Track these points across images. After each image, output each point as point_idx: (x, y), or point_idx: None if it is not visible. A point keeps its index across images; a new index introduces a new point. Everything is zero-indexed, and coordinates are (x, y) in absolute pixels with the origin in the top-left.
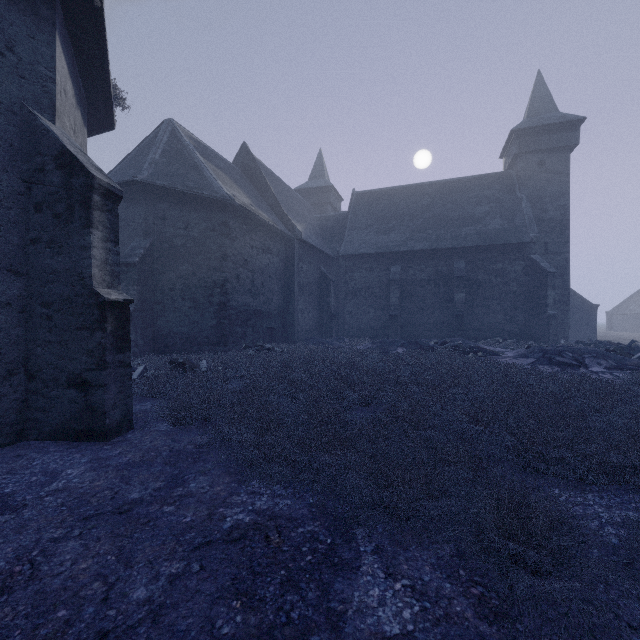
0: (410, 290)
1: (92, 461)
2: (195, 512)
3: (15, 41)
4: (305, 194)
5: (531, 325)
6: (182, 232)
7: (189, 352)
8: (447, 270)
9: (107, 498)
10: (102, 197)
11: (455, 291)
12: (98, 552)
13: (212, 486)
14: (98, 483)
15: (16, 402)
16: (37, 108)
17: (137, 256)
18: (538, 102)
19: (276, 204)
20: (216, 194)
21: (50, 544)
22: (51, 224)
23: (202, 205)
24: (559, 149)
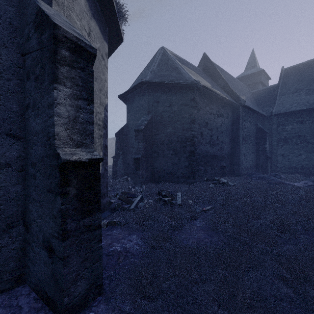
0: None
1: None
2: None
3: None
4: (242, 80)
5: None
6: (167, 108)
7: (171, 182)
8: None
9: None
10: (72, 53)
11: None
12: None
13: None
14: None
15: (15, 251)
16: None
17: (143, 125)
18: None
19: (225, 85)
20: (187, 81)
21: None
22: (33, 88)
23: (179, 90)
24: None
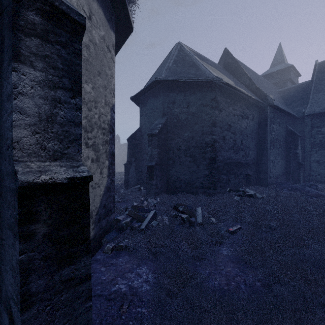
0: None
1: None
2: None
3: None
4: (267, 78)
5: None
6: (185, 110)
7: (189, 192)
8: None
9: None
10: (46, 19)
11: None
12: None
13: None
14: None
15: None
16: None
17: (157, 129)
18: None
19: (250, 83)
20: (208, 78)
21: None
22: None
23: (198, 89)
24: None
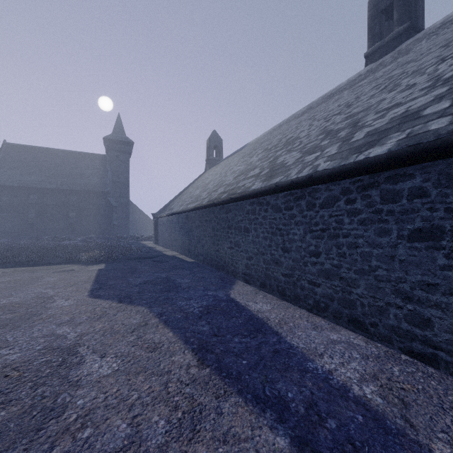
0: (44, 210)
1: None
2: None
3: None
4: None
5: (108, 228)
6: None
7: None
8: (67, 200)
9: None
10: None
11: (70, 212)
12: None
13: None
14: None
15: None
16: None
17: None
18: (118, 128)
19: None
20: None
21: None
22: None
23: None
24: (125, 152)
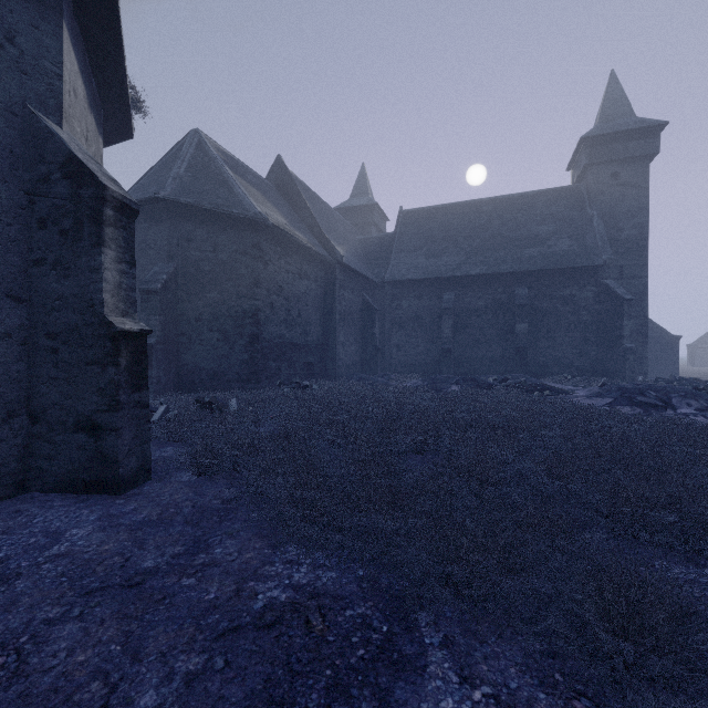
0: (465, 320)
1: (102, 519)
2: (220, 586)
3: (16, 31)
4: (346, 213)
5: (604, 360)
6: (209, 255)
7: (217, 390)
8: (507, 297)
9: (116, 566)
10: (115, 211)
11: (516, 321)
12: (100, 639)
13: (241, 552)
14: (107, 547)
15: (17, 448)
16: (41, 109)
17: (159, 282)
18: (612, 106)
19: (314, 224)
20: (247, 212)
21: (43, 627)
22: (57, 242)
23: (232, 225)
24: (636, 159)
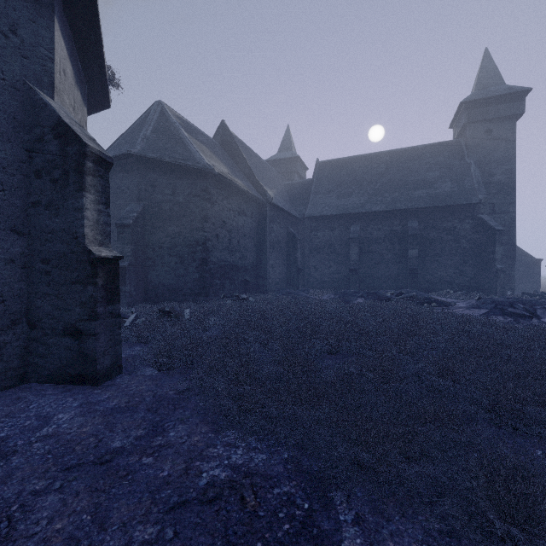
0: (368, 247)
1: (82, 405)
2: (172, 465)
3: (18, 25)
4: (275, 164)
5: (480, 278)
6: (169, 198)
7: (175, 301)
8: (401, 229)
9: (91, 446)
10: (94, 164)
11: (409, 247)
12: (75, 509)
13: (190, 436)
14: (84, 429)
15: (19, 349)
16: (38, 85)
17: (131, 219)
18: (486, 76)
19: (250, 173)
20: (198, 164)
21: (30, 497)
22: (49, 188)
23: (186, 174)
24: (506, 118)
